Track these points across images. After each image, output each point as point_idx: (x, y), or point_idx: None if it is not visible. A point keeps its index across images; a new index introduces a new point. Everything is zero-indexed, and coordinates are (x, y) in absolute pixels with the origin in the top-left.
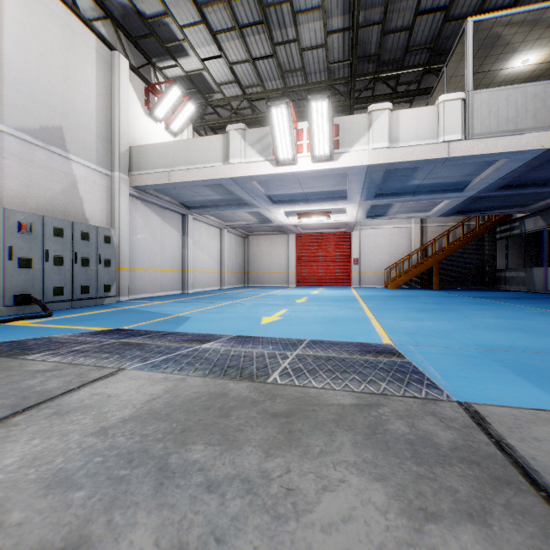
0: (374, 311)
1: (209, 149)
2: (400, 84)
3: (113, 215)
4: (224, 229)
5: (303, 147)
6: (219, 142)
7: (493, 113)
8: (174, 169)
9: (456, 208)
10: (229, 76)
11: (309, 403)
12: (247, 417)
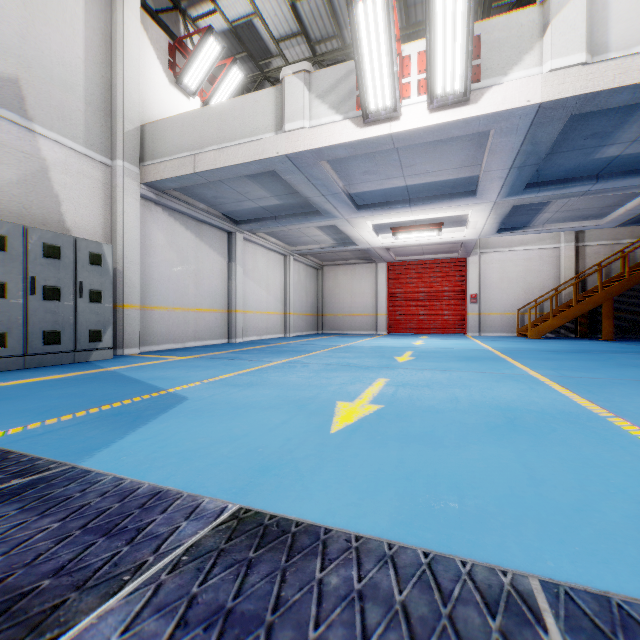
0: (575, 388)
1: (253, 113)
2: None
3: (113, 225)
4: (290, 255)
5: (412, 87)
6: (269, 99)
7: None
8: (203, 151)
9: None
10: (292, 24)
11: None
12: None
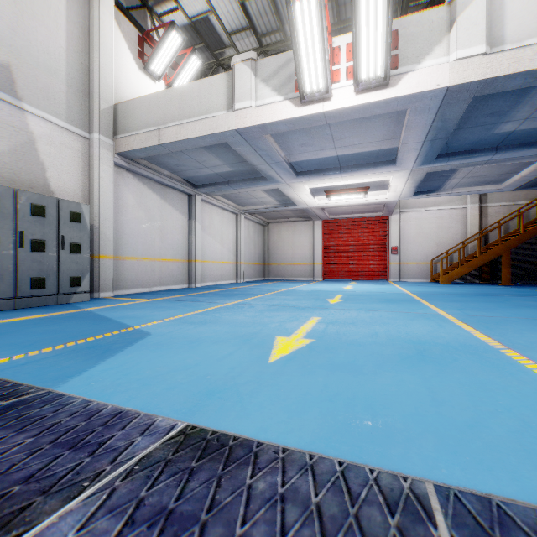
0: (476, 325)
1: (209, 94)
2: None
3: (91, 188)
4: (240, 214)
5: (341, 73)
6: (222, 83)
7: None
8: (166, 126)
9: None
10: (242, 19)
11: None
12: None
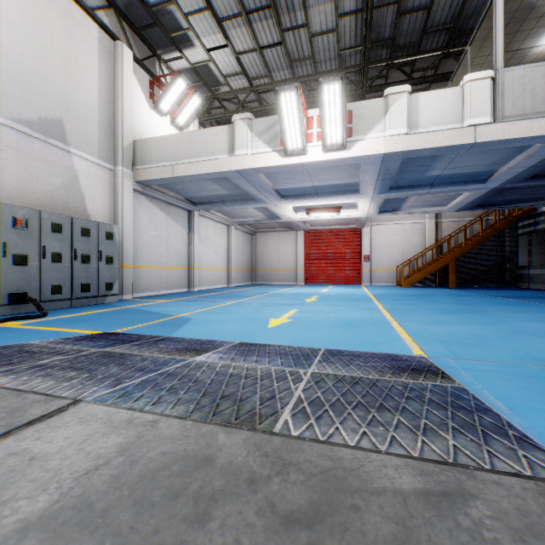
0: (392, 312)
1: (214, 140)
2: (415, 71)
3: (116, 210)
4: (231, 225)
5: (314, 136)
6: (225, 133)
7: (527, 92)
8: (179, 163)
9: (476, 201)
10: (236, 67)
11: (344, 486)
12: (240, 523)
